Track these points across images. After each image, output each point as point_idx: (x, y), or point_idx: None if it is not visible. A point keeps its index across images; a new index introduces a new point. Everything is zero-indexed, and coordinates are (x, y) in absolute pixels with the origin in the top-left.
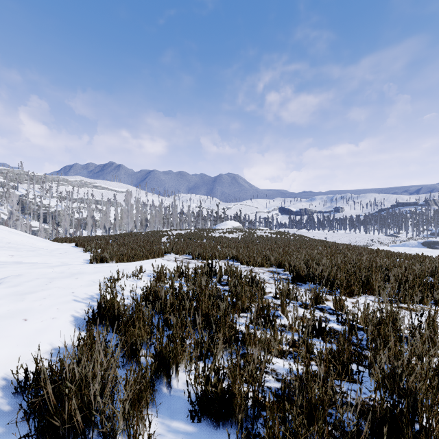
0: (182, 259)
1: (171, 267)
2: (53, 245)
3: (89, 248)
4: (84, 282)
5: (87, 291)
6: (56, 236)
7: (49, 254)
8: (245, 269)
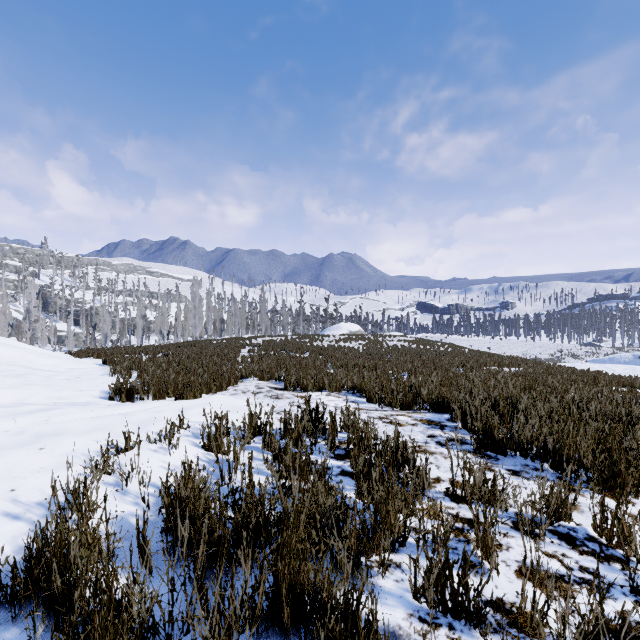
0: (268, 390)
1: (243, 412)
2: (64, 364)
3: (118, 369)
4: (50, 460)
5: (47, 485)
6: (86, 345)
7: (46, 381)
8: (379, 417)
